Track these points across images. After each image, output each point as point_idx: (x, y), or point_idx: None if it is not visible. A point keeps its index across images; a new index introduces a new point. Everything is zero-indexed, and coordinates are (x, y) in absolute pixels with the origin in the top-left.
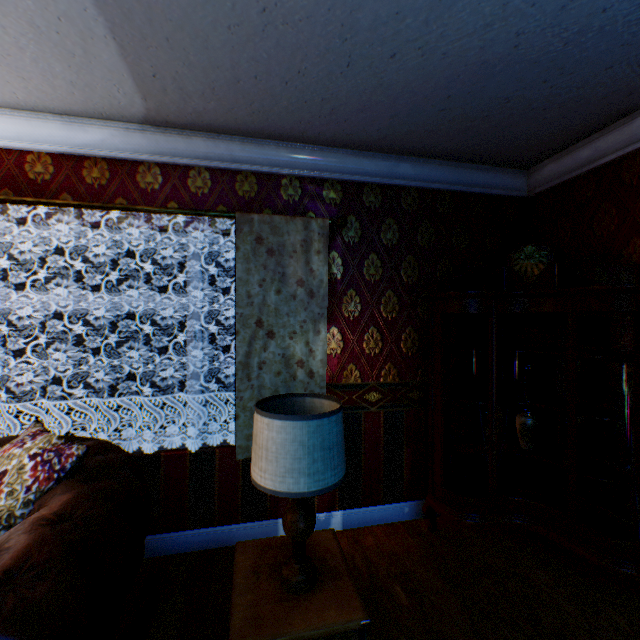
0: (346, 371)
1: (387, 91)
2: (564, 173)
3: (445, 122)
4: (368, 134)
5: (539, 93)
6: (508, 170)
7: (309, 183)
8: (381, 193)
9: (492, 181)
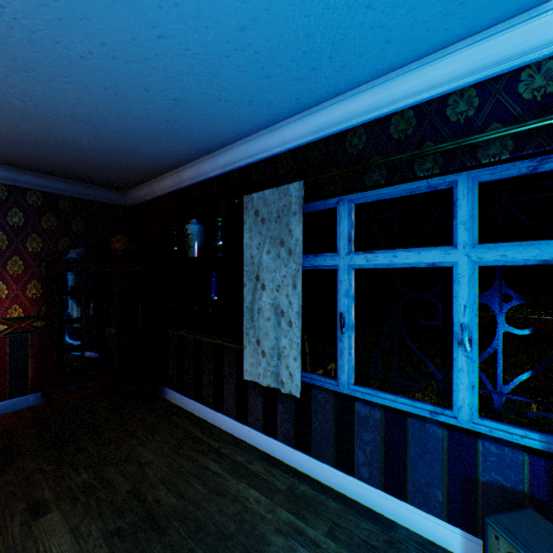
0: None
1: None
2: (138, 199)
3: (42, 162)
4: None
5: (90, 164)
6: (112, 190)
7: None
8: (8, 190)
9: (103, 195)
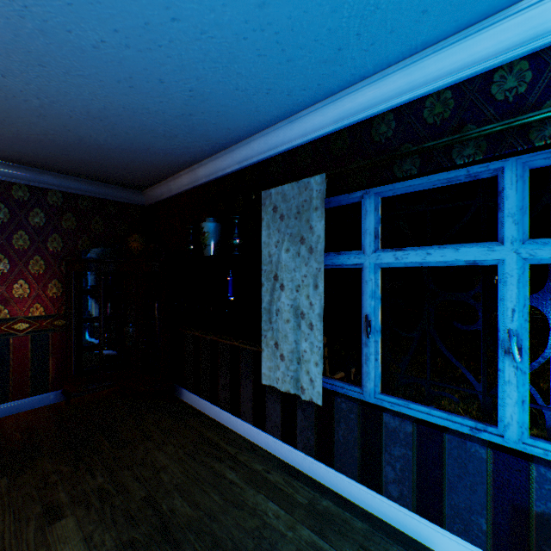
0: None
1: (2, 141)
2: (155, 198)
3: (61, 162)
4: (5, 155)
5: (107, 163)
6: (130, 190)
7: None
8: (30, 191)
9: (120, 194)
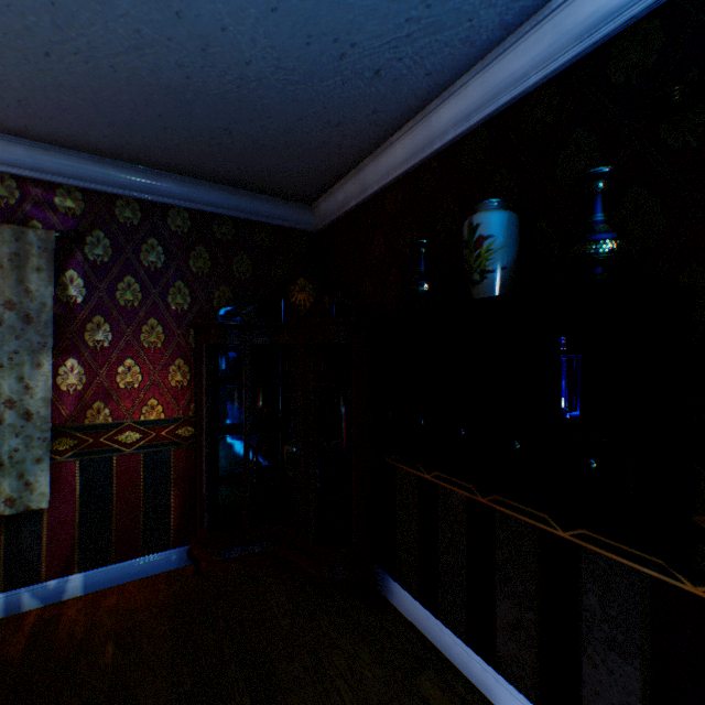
0: (91, 410)
1: (77, 94)
2: (333, 213)
3: (181, 142)
4: (97, 139)
5: (256, 131)
6: (291, 203)
7: (33, 185)
8: (141, 209)
9: (277, 212)
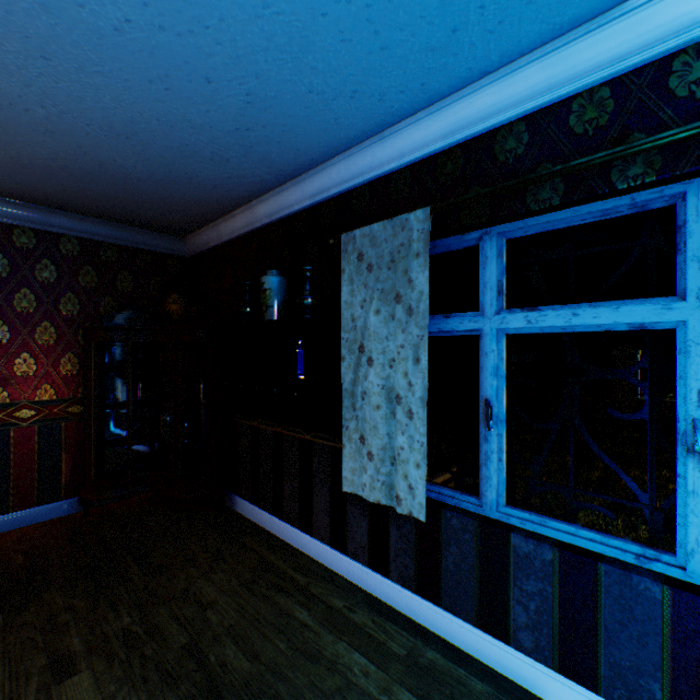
0: None
1: None
2: (200, 247)
3: (77, 197)
4: (4, 189)
5: (137, 199)
6: (167, 236)
7: None
8: (37, 237)
9: (155, 242)
